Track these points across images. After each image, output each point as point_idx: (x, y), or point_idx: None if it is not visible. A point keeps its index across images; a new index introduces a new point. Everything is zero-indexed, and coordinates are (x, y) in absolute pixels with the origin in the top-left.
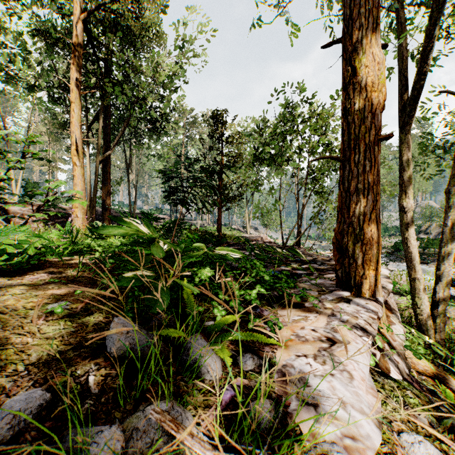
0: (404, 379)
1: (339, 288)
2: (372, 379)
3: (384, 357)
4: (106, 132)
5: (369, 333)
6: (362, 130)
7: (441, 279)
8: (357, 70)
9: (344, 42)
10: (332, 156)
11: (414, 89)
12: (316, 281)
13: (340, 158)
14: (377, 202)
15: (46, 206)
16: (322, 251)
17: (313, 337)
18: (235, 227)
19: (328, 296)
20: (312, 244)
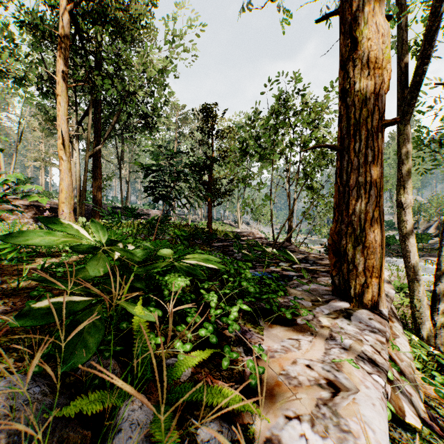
0: (421, 421)
1: (336, 296)
2: (390, 442)
3: (394, 390)
4: (97, 127)
5: (380, 368)
6: (363, 114)
7: (442, 279)
8: (358, 43)
9: (341, 13)
10: (328, 145)
11: (415, 75)
12: (309, 287)
13: (337, 147)
14: (380, 198)
15: (1, 202)
16: (312, 245)
17: (309, 378)
18: (227, 222)
19: (324, 308)
20: (303, 238)
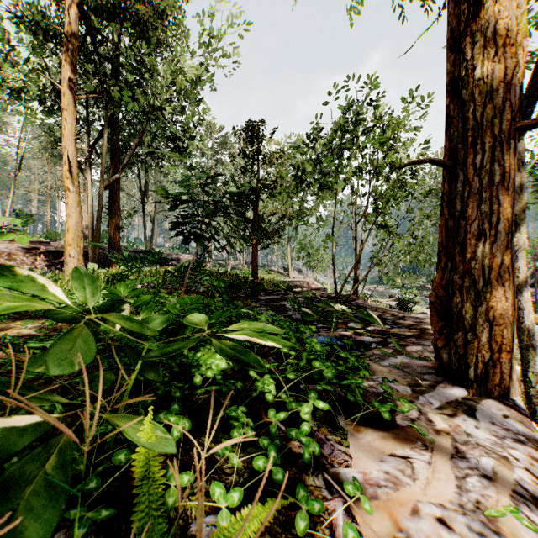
0: None
1: (442, 377)
2: None
3: None
4: (114, 151)
5: None
6: (487, 112)
7: None
8: (481, 7)
9: None
10: (432, 159)
11: (534, 72)
12: (400, 361)
13: (445, 162)
14: (511, 235)
15: None
16: (380, 298)
17: None
18: (275, 269)
19: (431, 397)
20: (367, 289)
